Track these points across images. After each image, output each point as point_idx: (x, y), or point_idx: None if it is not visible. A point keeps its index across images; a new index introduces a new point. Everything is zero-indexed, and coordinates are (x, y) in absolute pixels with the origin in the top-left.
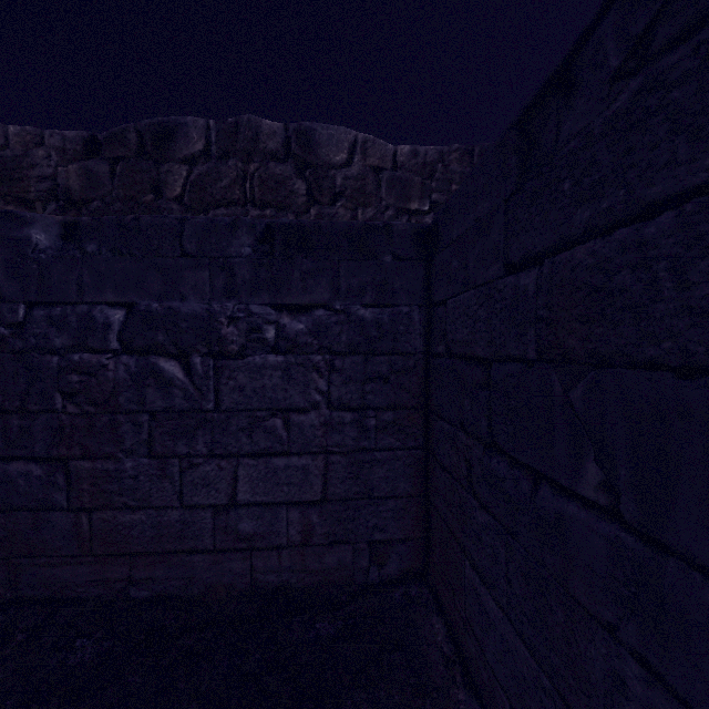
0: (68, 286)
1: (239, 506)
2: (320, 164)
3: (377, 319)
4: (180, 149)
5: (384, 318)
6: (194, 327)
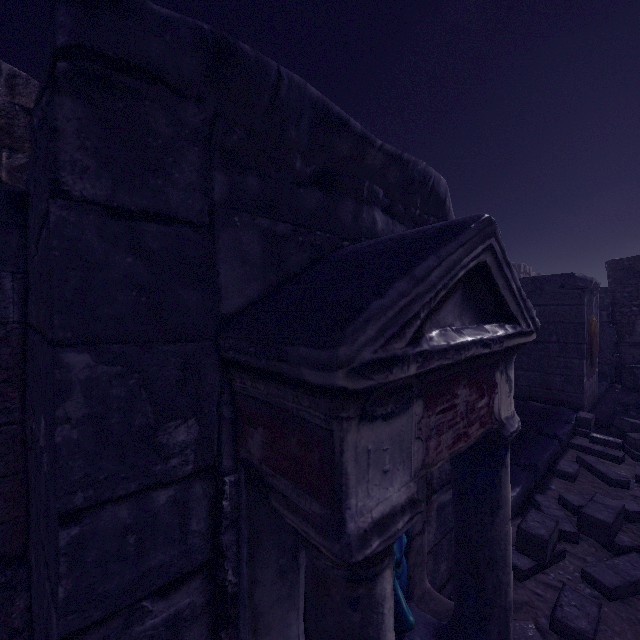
0: None
1: None
2: None
3: None
4: None
5: None
6: None
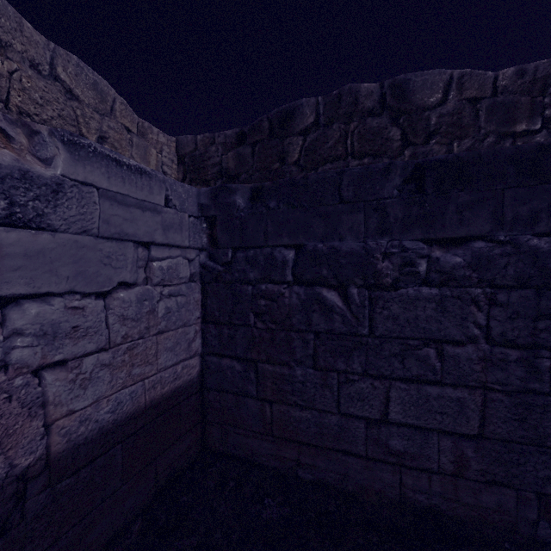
0: (257, 234)
1: (389, 423)
2: (414, 109)
3: None
4: (297, 125)
5: None
6: (351, 262)
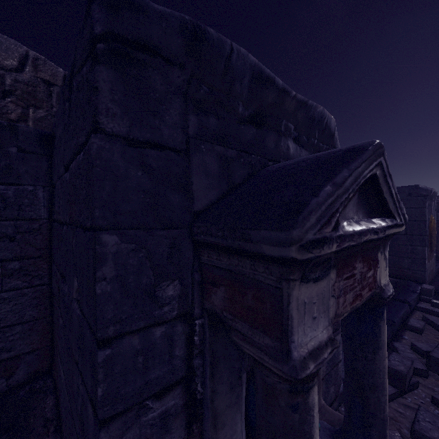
0: None
1: None
2: None
3: (2, 193)
4: None
5: (10, 193)
6: None
